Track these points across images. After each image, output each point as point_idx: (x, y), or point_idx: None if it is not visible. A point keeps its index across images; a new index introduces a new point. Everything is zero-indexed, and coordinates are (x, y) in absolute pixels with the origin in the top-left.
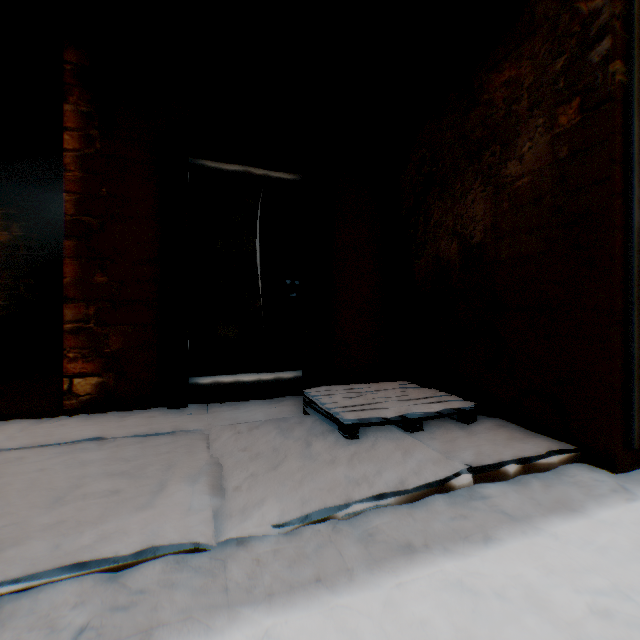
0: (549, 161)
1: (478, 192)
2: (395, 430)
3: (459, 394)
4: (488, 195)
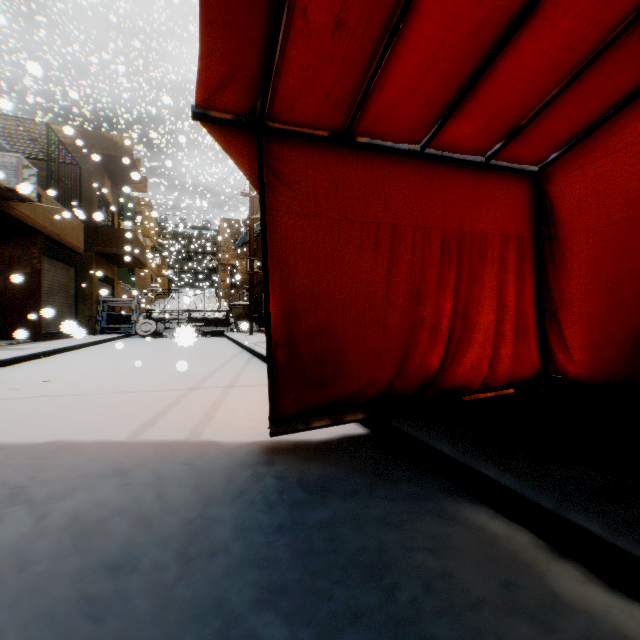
0: (26, 277)
1: (1, 276)
2: None
3: None
4: (5, 278)
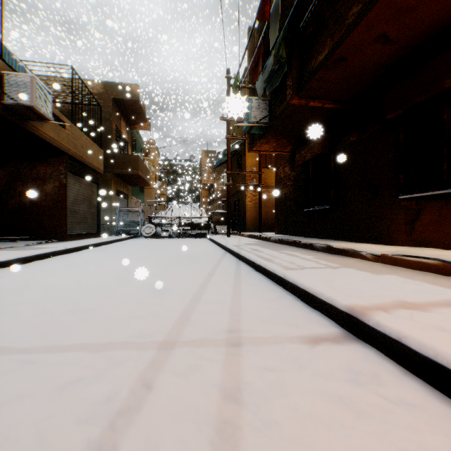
0: (55, 190)
1: (37, 189)
2: (23, 241)
3: (31, 236)
4: (40, 191)
